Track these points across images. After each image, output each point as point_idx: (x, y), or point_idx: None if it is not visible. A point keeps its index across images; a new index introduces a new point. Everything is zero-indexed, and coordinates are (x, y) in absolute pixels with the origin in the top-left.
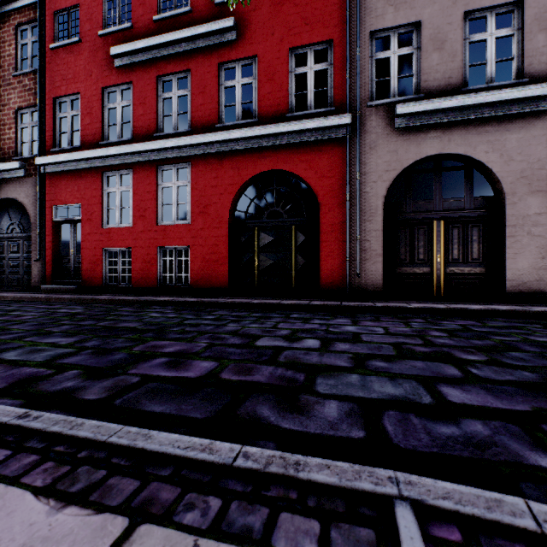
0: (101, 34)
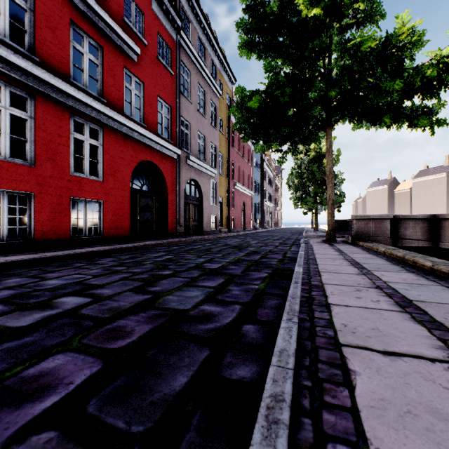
0: None
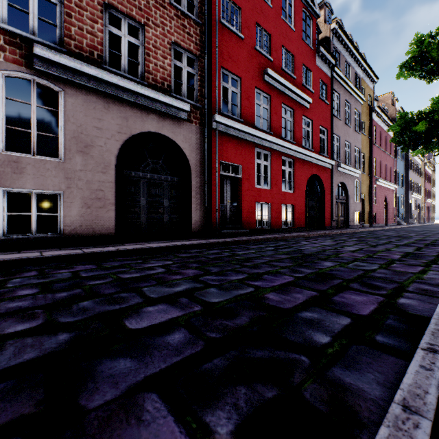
0: (257, 49)
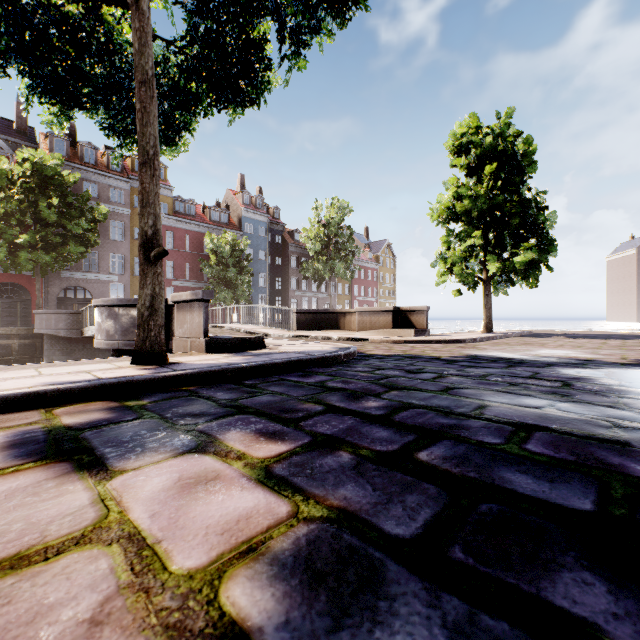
0: None
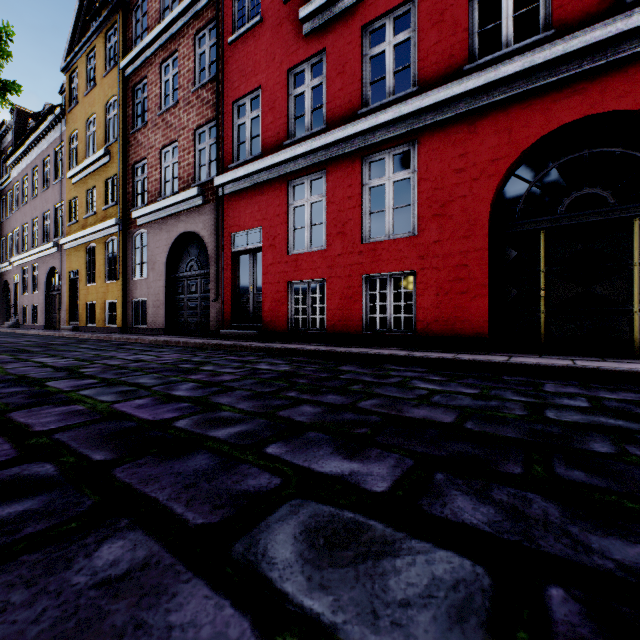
0: None
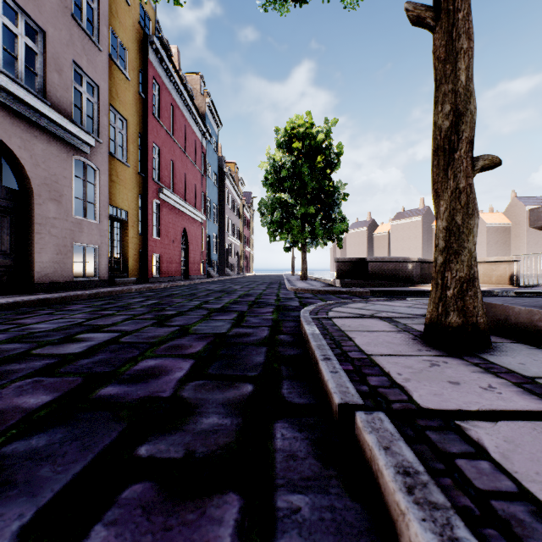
0: None
